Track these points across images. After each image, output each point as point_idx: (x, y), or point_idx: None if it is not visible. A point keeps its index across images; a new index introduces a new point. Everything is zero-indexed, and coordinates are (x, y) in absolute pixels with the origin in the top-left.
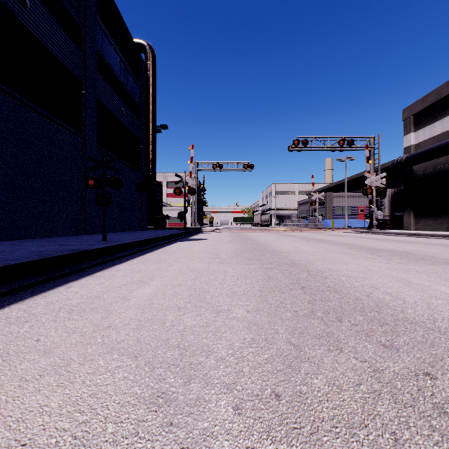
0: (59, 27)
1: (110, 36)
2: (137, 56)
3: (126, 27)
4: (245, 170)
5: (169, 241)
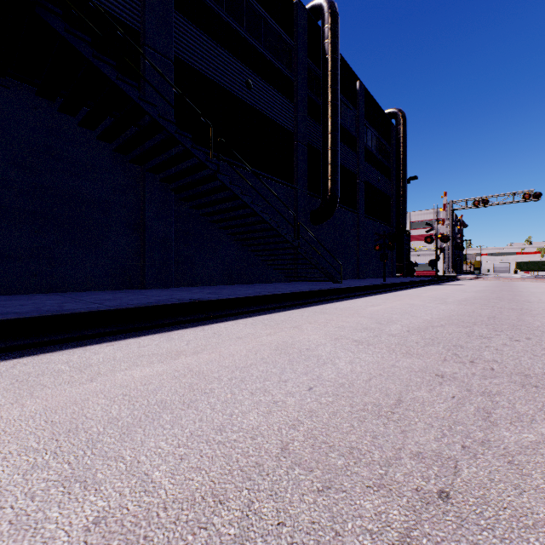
0: (347, 148)
1: (371, 127)
2: (388, 124)
3: (381, 109)
4: (525, 200)
5: (424, 284)
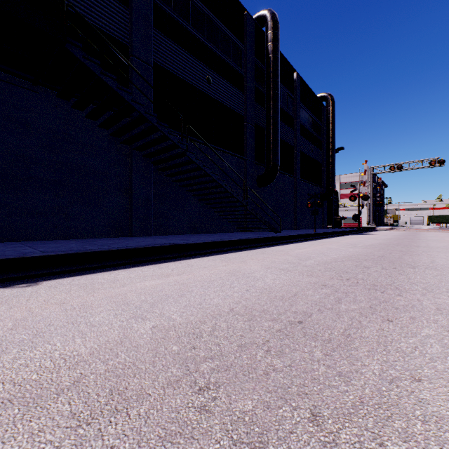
0: (286, 126)
1: (305, 108)
2: (320, 105)
3: (314, 94)
4: (432, 166)
5: (347, 234)
